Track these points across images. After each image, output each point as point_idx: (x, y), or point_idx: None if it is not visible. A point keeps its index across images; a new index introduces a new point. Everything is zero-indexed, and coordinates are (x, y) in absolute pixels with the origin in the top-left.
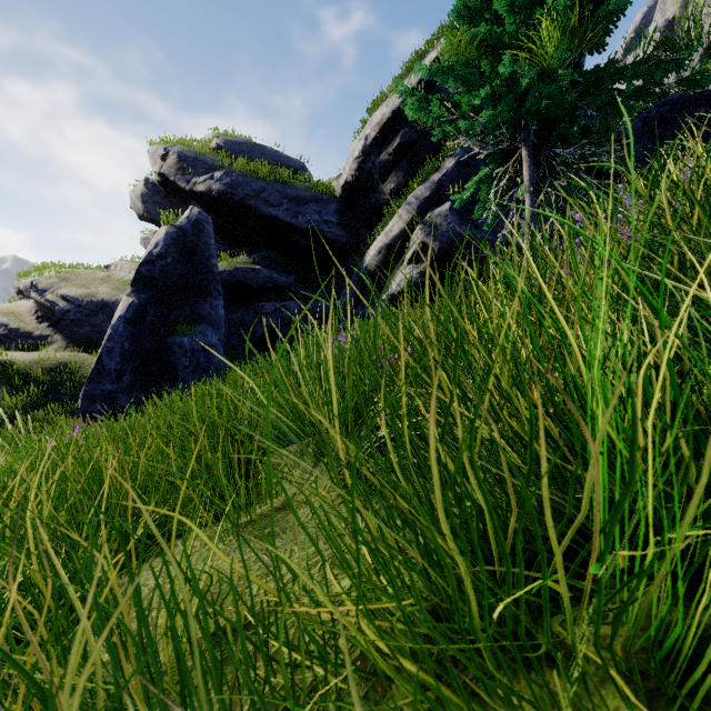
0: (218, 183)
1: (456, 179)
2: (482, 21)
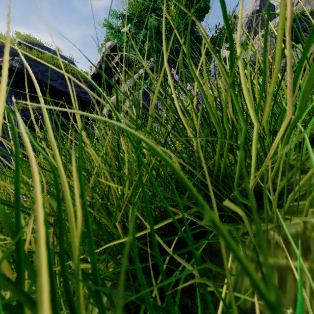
0: (17, 63)
1: (144, 79)
2: (149, 1)
